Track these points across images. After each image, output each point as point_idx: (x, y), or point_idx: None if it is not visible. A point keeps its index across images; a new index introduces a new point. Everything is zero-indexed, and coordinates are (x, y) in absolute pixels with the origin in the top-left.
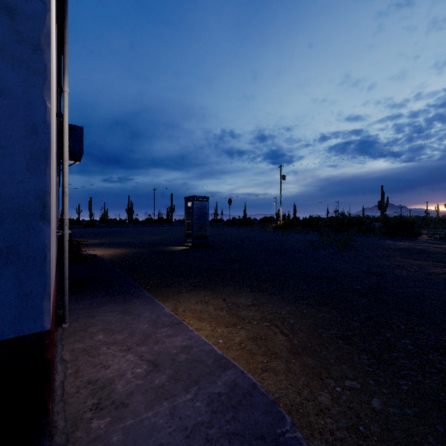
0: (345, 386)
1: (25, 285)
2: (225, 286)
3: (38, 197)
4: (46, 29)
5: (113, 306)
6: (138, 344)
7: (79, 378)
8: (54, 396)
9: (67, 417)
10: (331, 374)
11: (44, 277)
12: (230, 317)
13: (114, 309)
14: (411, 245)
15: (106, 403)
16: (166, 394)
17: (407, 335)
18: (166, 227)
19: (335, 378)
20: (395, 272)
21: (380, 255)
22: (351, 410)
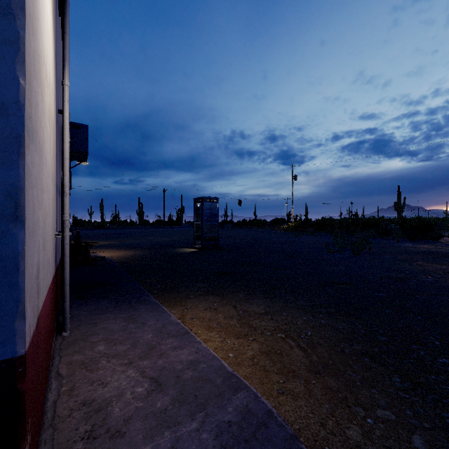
0: (377, 417)
1: None
2: (235, 292)
3: (9, 194)
4: None
5: (118, 313)
6: (140, 357)
7: (74, 398)
8: (44, 419)
9: (54, 447)
10: (359, 400)
11: (17, 291)
12: (241, 326)
13: (118, 316)
14: (433, 248)
15: (100, 430)
16: (168, 421)
17: (444, 353)
18: (175, 229)
19: (364, 406)
20: (419, 277)
21: (400, 259)
22: None
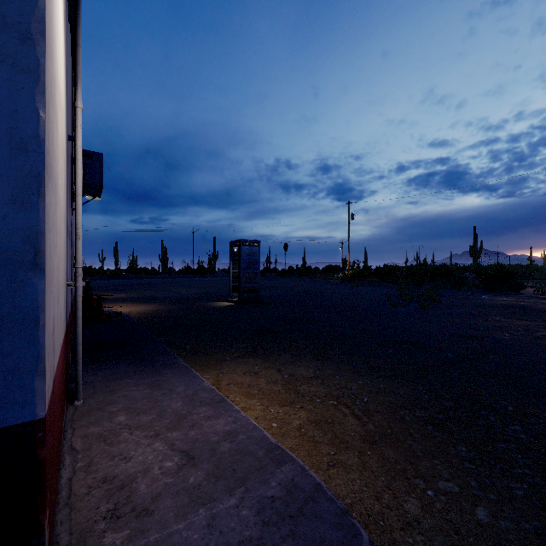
0: (439, 489)
1: (9, 358)
2: (280, 353)
3: (28, 239)
4: (38, 12)
5: (140, 378)
6: (169, 428)
7: (92, 474)
8: (58, 498)
9: (73, 528)
10: (419, 472)
11: (36, 347)
12: (286, 393)
13: (140, 382)
14: (513, 301)
15: (124, 509)
16: (203, 498)
17: (517, 419)
18: (207, 278)
19: (425, 478)
20: (495, 335)
21: (474, 313)
22: (449, 524)
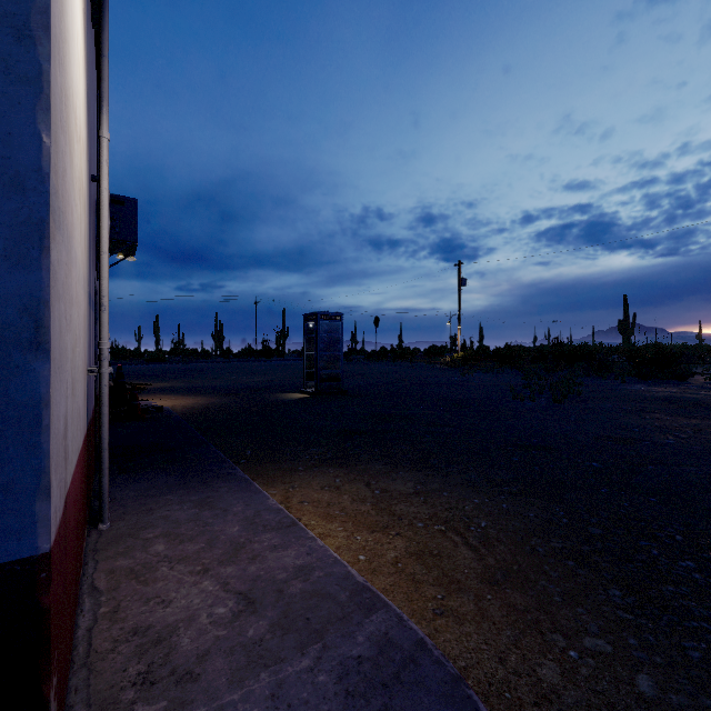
0: (584, 648)
1: (0, 471)
2: (369, 461)
3: (26, 309)
4: (41, 0)
5: (185, 494)
6: (221, 562)
7: (119, 624)
8: (73, 656)
9: (91, 697)
10: (557, 624)
11: (38, 457)
12: (377, 514)
13: (185, 499)
14: (677, 393)
15: (161, 672)
16: (265, 658)
17: (688, 553)
18: (274, 362)
19: (566, 632)
20: (654, 438)
21: (626, 409)
22: (600, 697)
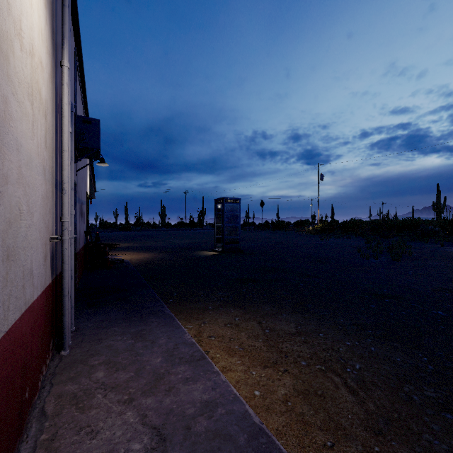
0: None
1: None
2: (260, 303)
3: None
4: None
5: (126, 327)
6: (144, 392)
7: None
8: None
9: None
10: None
11: None
12: (268, 351)
13: (126, 331)
14: None
15: None
16: None
17: None
18: (197, 231)
19: None
20: None
21: (450, 266)
22: None
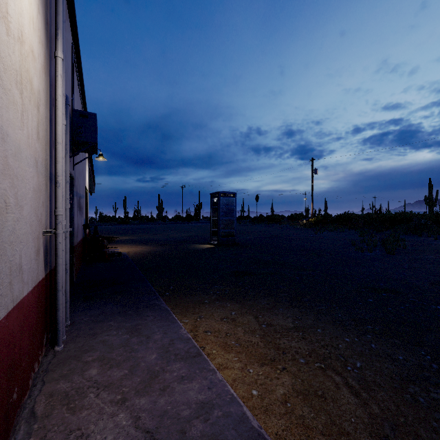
0: None
1: None
2: (256, 297)
3: None
4: None
5: (122, 321)
6: (137, 391)
7: None
8: None
9: None
10: None
11: None
12: (265, 347)
13: (122, 325)
14: None
15: None
16: None
17: None
18: (193, 224)
19: None
20: None
21: None
22: None
